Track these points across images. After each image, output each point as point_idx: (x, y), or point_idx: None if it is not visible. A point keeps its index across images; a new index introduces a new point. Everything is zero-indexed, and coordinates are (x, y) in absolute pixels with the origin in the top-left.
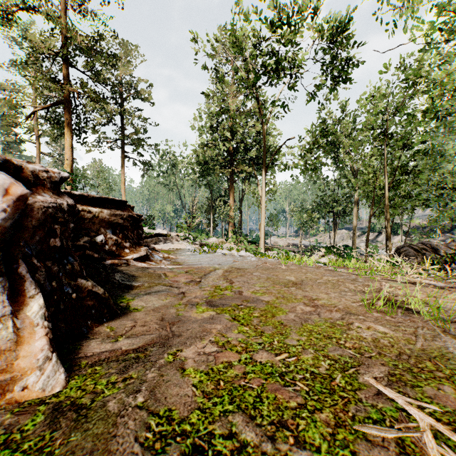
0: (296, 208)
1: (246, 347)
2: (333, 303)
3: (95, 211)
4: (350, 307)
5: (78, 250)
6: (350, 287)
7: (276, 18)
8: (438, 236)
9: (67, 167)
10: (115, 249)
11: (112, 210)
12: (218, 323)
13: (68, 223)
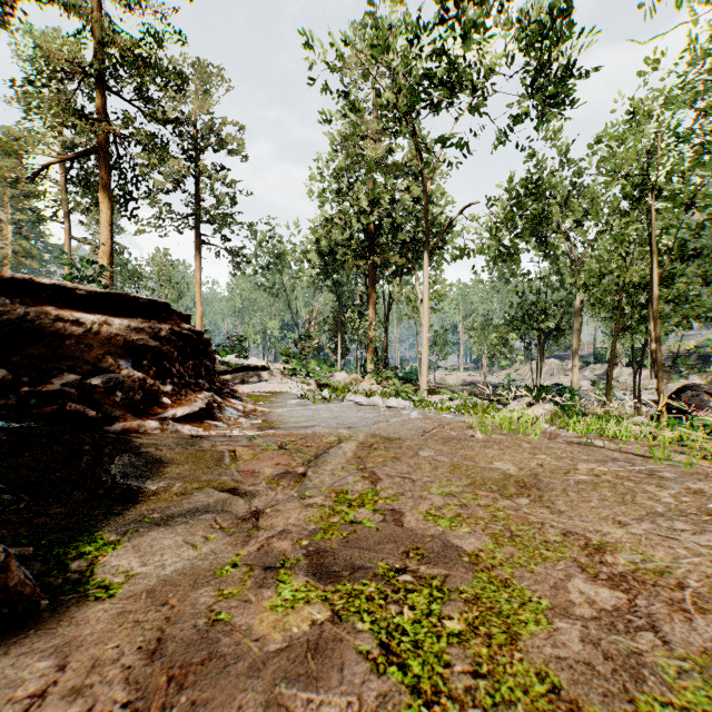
0: (476, 324)
1: None
2: (660, 565)
3: (90, 322)
4: None
5: (45, 403)
6: (663, 499)
7: None
8: None
9: (103, 257)
10: (139, 397)
11: (135, 320)
12: (332, 687)
13: None
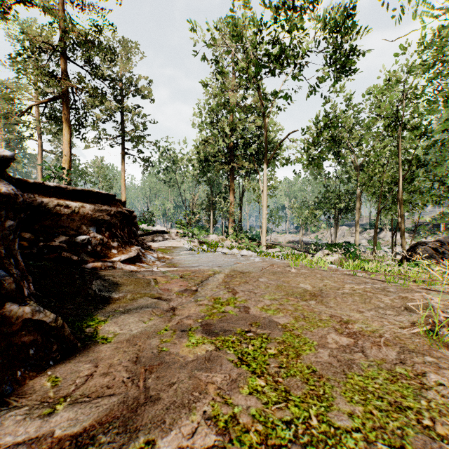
0: (296, 204)
1: (265, 433)
2: (374, 328)
3: (74, 206)
4: (401, 337)
5: (51, 252)
6: (385, 301)
7: (280, 2)
8: (447, 233)
9: (65, 163)
10: (100, 249)
11: (97, 205)
12: (217, 371)
13: (1, 220)
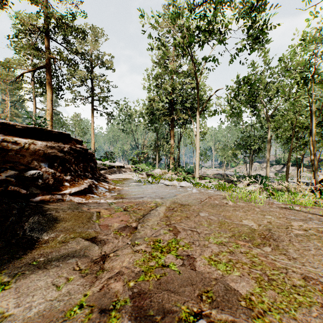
0: (220, 146)
1: None
2: None
3: (23, 143)
4: None
5: None
6: None
7: None
8: None
9: (48, 116)
10: (51, 182)
11: (50, 142)
12: None
13: None
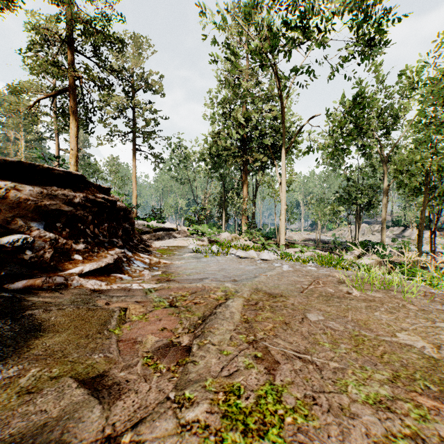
0: (313, 200)
1: None
2: None
3: None
4: None
5: None
6: None
7: None
8: None
9: (72, 158)
10: (49, 255)
11: (49, 188)
12: None
13: None
